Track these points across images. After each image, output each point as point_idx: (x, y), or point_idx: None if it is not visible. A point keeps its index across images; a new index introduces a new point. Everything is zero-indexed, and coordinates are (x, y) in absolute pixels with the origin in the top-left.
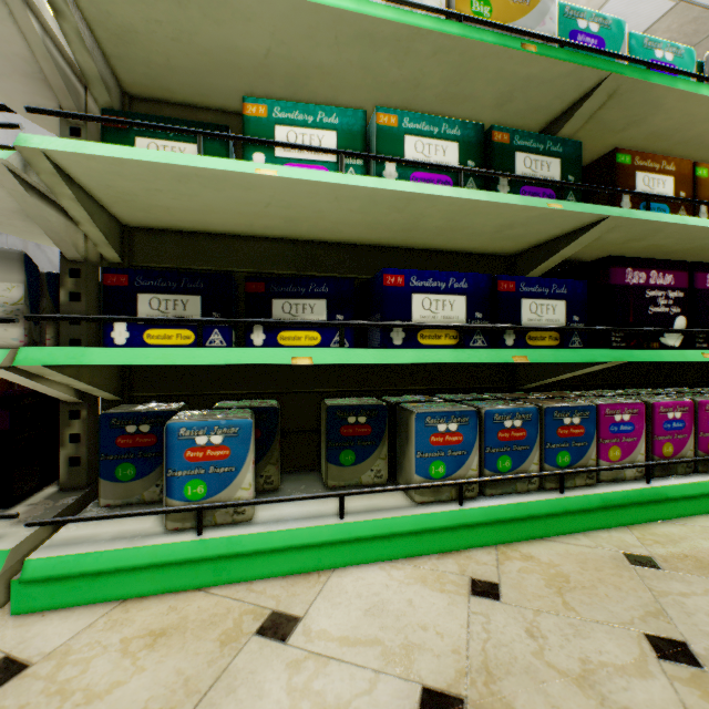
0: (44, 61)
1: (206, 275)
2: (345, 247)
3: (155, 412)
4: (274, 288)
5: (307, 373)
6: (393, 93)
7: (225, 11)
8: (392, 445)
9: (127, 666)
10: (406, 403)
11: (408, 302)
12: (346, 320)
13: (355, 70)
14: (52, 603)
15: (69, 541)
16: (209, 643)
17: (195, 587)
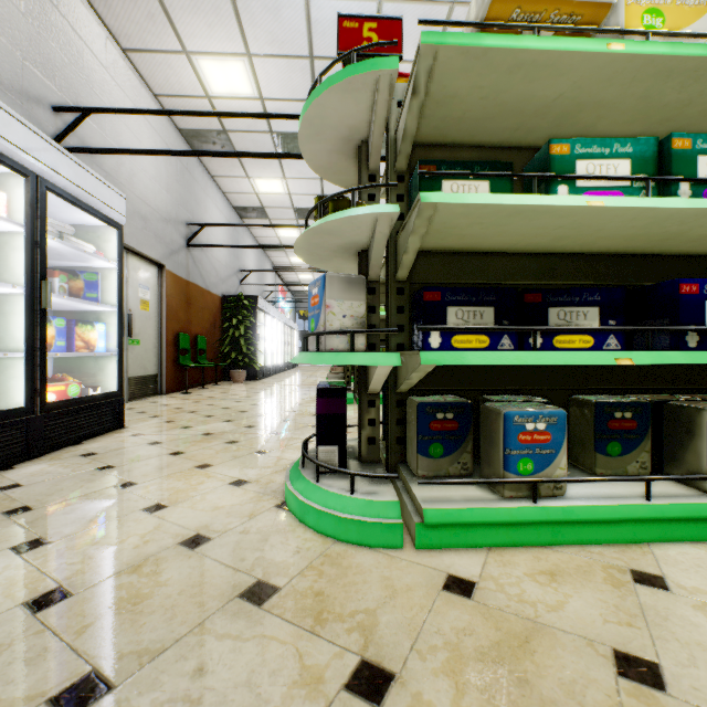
0: (378, 129)
1: (497, 289)
2: (581, 257)
3: (456, 403)
4: (549, 298)
5: (548, 372)
6: (656, 114)
7: (545, 72)
8: (652, 440)
9: (553, 591)
10: (675, 401)
11: (701, 309)
12: (617, 325)
13: (631, 100)
14: (440, 543)
15: (434, 499)
16: (601, 584)
17: (537, 545)
